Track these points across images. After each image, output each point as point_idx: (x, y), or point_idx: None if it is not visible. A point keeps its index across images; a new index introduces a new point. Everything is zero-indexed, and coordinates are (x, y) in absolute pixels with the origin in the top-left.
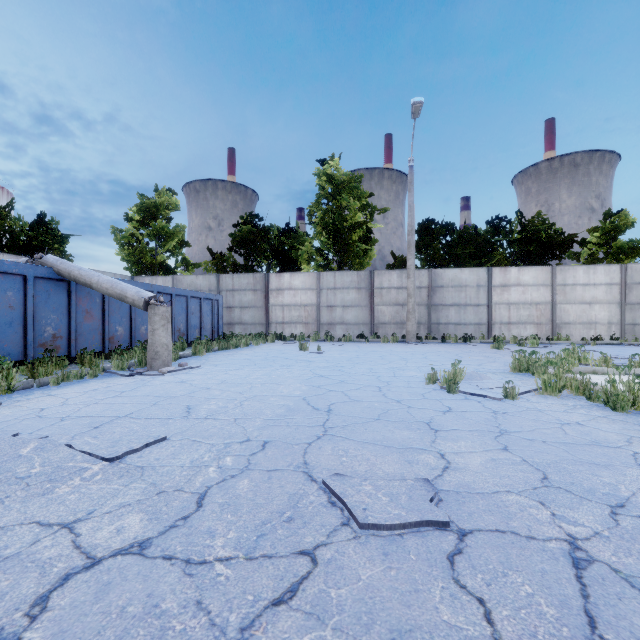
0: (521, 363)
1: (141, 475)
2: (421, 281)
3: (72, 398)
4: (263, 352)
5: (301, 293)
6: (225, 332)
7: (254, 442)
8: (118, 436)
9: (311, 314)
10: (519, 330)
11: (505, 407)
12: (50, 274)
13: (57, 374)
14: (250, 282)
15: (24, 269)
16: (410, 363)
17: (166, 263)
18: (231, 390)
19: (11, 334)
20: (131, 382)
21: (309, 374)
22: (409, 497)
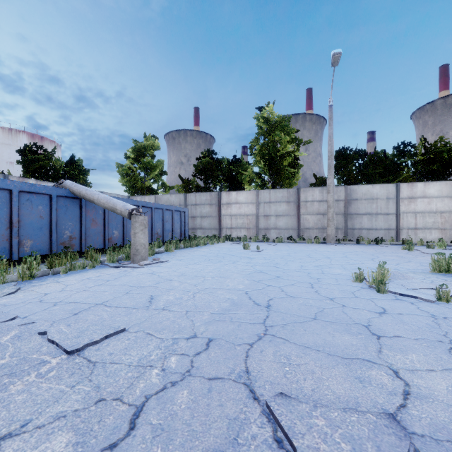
0: (441, 264)
1: (90, 374)
2: (339, 195)
3: (70, 285)
4: (216, 250)
5: (244, 206)
6: (190, 234)
7: (199, 339)
8: (86, 325)
9: (252, 221)
10: (425, 234)
11: (443, 311)
12: (67, 194)
13: (65, 265)
14: (207, 198)
15: (50, 190)
16: (334, 261)
17: (151, 187)
18: (187, 282)
19: (41, 236)
20: (116, 272)
21: (250, 269)
22: (377, 448)
